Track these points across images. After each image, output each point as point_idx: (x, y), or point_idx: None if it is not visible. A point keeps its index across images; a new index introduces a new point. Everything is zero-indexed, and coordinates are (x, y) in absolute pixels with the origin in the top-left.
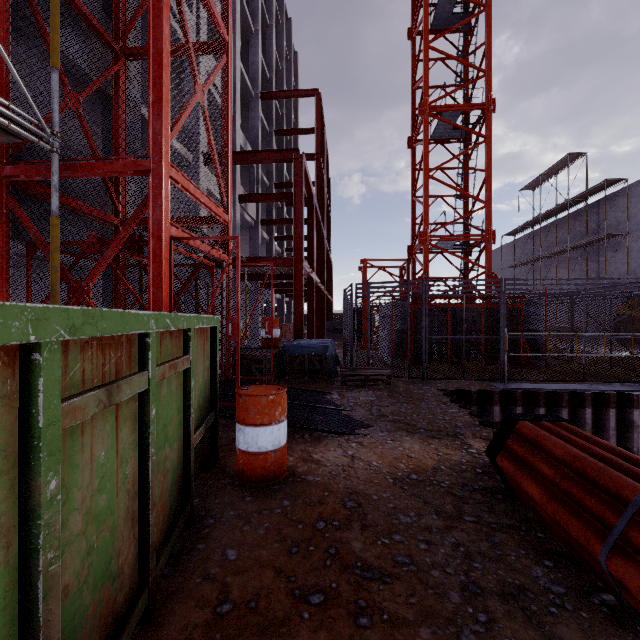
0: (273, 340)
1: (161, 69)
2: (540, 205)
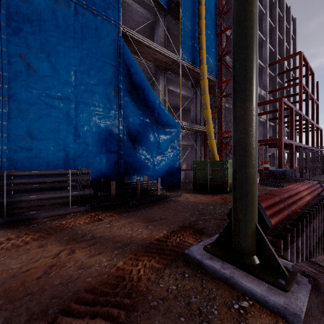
0: (266, 168)
1: None
2: None
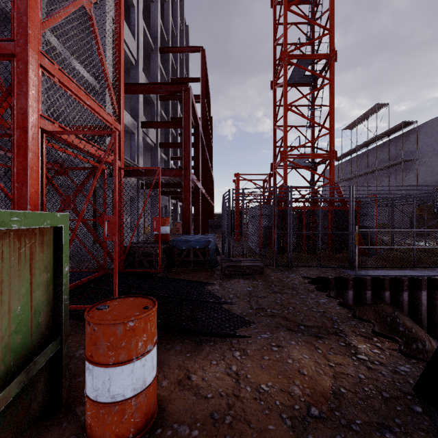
0: (164, 235)
1: None
2: (357, 139)
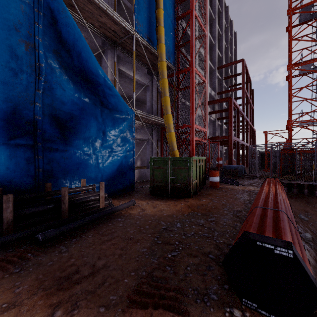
0: (220, 164)
1: (193, 105)
2: None
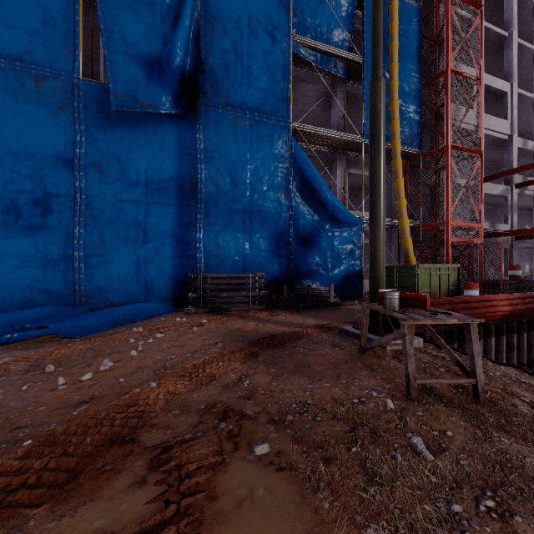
0: (515, 276)
1: (448, 196)
2: None
